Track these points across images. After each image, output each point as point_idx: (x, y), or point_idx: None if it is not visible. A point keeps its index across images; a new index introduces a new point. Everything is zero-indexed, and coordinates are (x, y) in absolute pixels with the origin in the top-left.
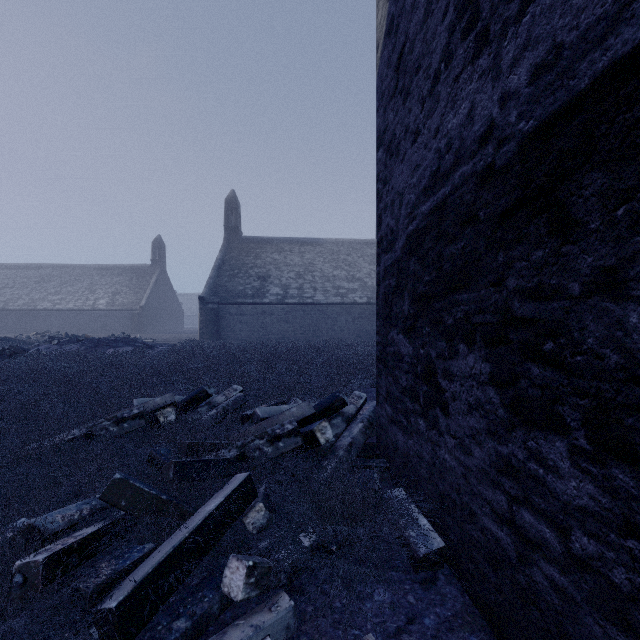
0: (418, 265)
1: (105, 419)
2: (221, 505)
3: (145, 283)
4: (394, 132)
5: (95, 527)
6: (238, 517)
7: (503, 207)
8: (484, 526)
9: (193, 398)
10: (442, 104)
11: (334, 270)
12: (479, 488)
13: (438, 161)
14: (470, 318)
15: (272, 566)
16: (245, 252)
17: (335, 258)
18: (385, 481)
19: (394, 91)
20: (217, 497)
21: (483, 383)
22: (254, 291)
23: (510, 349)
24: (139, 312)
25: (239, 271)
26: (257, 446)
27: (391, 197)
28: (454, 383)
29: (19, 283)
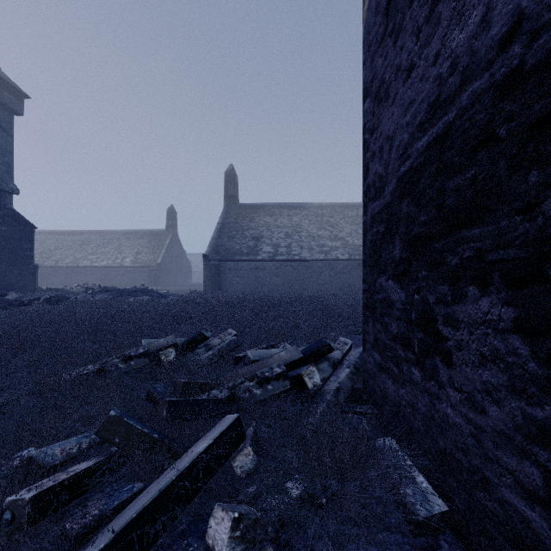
0: (412, 206)
1: (115, 357)
2: (209, 447)
3: (161, 244)
4: (383, 77)
5: (89, 463)
6: (226, 460)
7: (538, 114)
8: (504, 499)
9: (192, 340)
10: (444, 24)
11: (318, 230)
12: (496, 453)
13: (438, 88)
14: (484, 256)
15: (259, 517)
16: (241, 216)
17: (319, 220)
18: (373, 428)
19: (383, 36)
20: (206, 438)
21: (503, 331)
22: (249, 249)
23: (549, 289)
24: (156, 268)
25: (236, 233)
26: (247, 388)
27: (379, 143)
28: (460, 330)
29: (66, 246)
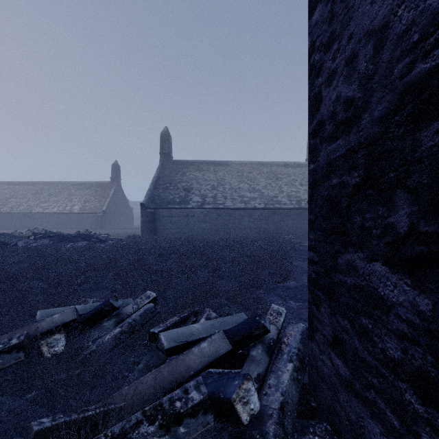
0: None
1: None
2: None
3: (106, 194)
4: None
5: None
6: None
7: None
8: None
9: (98, 311)
10: None
11: (239, 184)
12: None
13: None
14: None
15: None
16: (174, 171)
17: (240, 175)
18: None
19: None
20: None
21: None
22: (181, 199)
23: None
24: (101, 214)
25: (170, 185)
26: (143, 438)
27: (347, 53)
28: None
29: (21, 194)
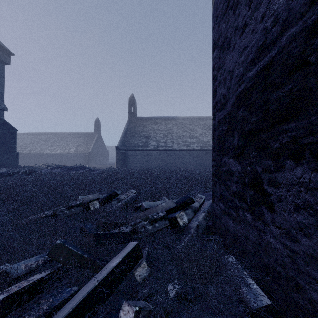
0: (246, 112)
1: (62, 206)
2: (119, 263)
3: (91, 141)
4: (226, 35)
5: (43, 274)
6: (130, 271)
7: None
8: (312, 298)
9: (109, 196)
10: None
11: (183, 132)
12: (307, 268)
13: (264, 36)
14: (298, 140)
15: (151, 309)
16: (138, 124)
17: (183, 126)
18: (219, 249)
19: (226, 9)
20: (117, 257)
21: (312, 189)
22: (142, 143)
23: None
24: (88, 154)
25: (135, 134)
26: (142, 225)
27: (223, 76)
28: (280, 189)
29: (36, 141)
